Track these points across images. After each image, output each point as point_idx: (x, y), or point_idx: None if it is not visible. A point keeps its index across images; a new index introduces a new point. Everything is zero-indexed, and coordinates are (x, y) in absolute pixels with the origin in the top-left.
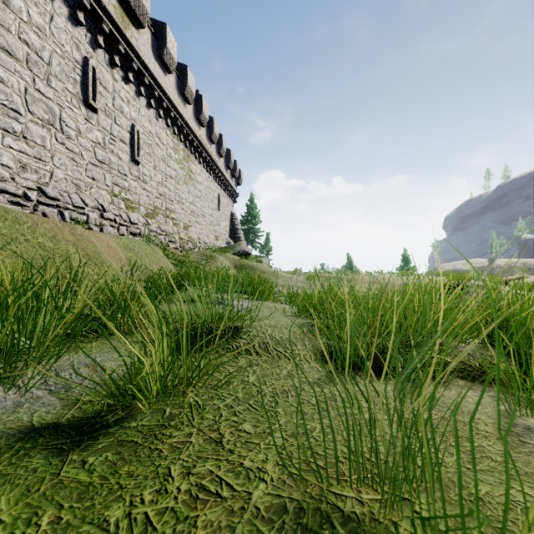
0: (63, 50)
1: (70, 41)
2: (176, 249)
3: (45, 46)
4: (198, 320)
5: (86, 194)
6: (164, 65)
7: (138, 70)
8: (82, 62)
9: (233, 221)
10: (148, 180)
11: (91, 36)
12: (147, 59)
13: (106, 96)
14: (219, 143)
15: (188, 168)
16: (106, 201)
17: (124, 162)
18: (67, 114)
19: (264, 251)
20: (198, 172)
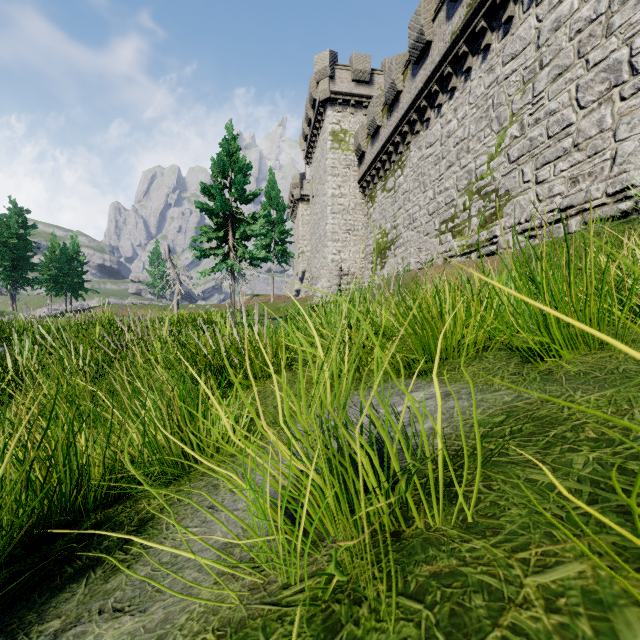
0: None
1: None
2: None
3: None
4: None
5: None
6: None
7: None
8: None
9: None
10: None
11: None
12: None
13: None
14: None
15: None
16: None
17: None
18: None
19: None
20: None
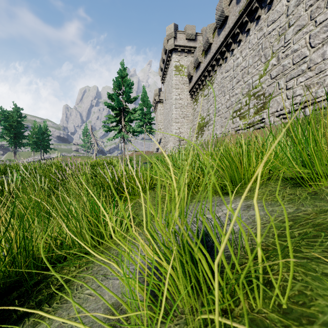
0: None
1: None
2: None
3: None
4: None
5: None
6: None
7: None
8: None
9: None
10: None
11: None
12: None
13: None
14: None
15: None
16: None
17: None
18: None
19: None
20: None
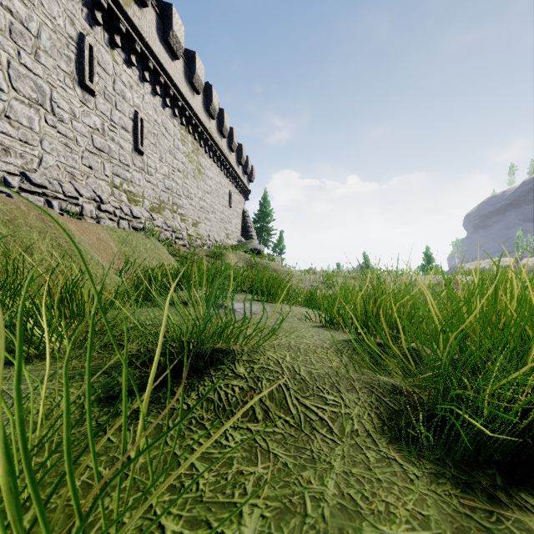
0: (55, 23)
1: (63, 14)
2: (183, 245)
3: (32, 16)
4: (177, 336)
5: (82, 184)
6: (171, 50)
7: (141, 53)
8: (77, 39)
9: (245, 219)
10: (154, 172)
11: (88, 11)
12: (151, 41)
13: (105, 78)
14: (230, 137)
15: (197, 161)
16: (105, 193)
17: (126, 151)
18: (59, 95)
19: (276, 250)
20: (208, 166)
